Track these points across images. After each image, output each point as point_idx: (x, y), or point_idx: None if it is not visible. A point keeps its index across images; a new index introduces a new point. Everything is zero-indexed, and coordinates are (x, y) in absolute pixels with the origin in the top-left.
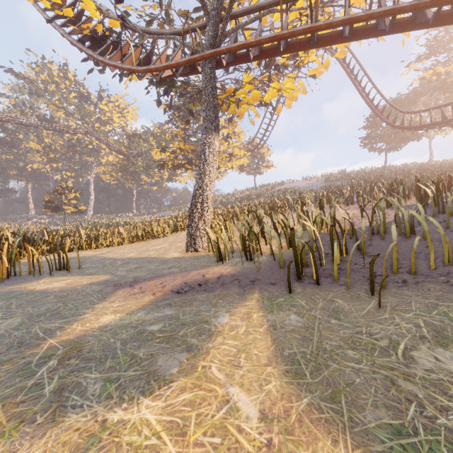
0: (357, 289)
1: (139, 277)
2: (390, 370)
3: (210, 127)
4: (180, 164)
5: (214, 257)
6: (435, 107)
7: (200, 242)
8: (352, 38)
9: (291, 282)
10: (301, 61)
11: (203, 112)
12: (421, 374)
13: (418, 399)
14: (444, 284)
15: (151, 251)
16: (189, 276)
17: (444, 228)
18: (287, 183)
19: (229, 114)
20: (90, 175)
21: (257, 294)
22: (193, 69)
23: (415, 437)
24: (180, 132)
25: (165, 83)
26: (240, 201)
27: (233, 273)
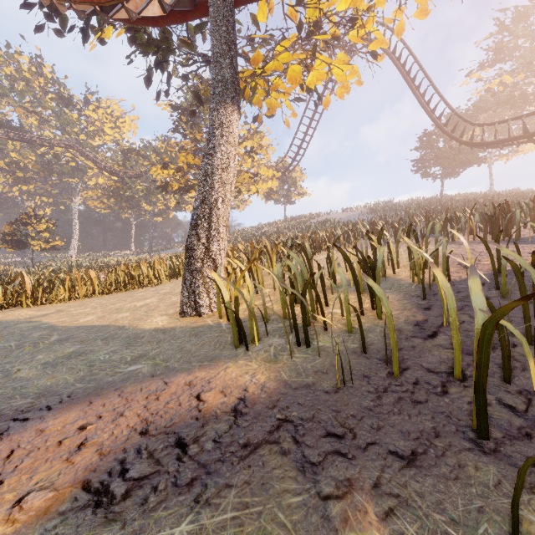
0: None
1: (48, 393)
2: None
3: (224, 95)
4: (188, 185)
5: (229, 331)
6: (515, 118)
7: (206, 298)
8: None
9: (464, 450)
10: (362, 24)
11: (211, 70)
12: None
13: None
14: None
15: (123, 312)
16: (164, 395)
17: None
18: (324, 215)
19: (255, 105)
20: (74, 202)
21: (381, 534)
22: (196, 6)
23: None
24: (189, 143)
25: (156, 45)
26: (267, 236)
27: (272, 391)
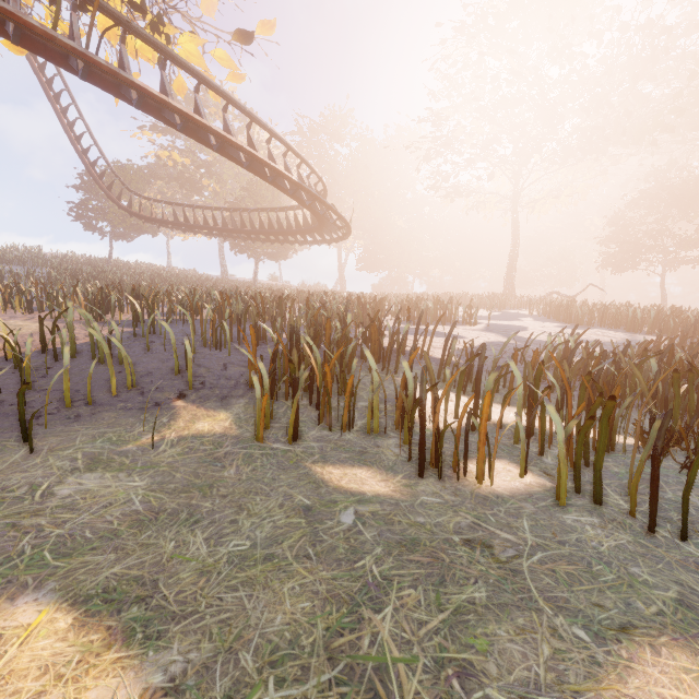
0: (4, 439)
1: None
2: (17, 516)
3: None
4: None
5: None
6: (168, 202)
7: None
8: (25, 44)
9: None
10: None
11: None
12: (55, 504)
13: (40, 527)
14: (122, 411)
15: None
16: None
17: (146, 351)
18: None
19: None
20: None
21: None
22: None
23: (18, 559)
24: None
25: None
26: None
27: None
